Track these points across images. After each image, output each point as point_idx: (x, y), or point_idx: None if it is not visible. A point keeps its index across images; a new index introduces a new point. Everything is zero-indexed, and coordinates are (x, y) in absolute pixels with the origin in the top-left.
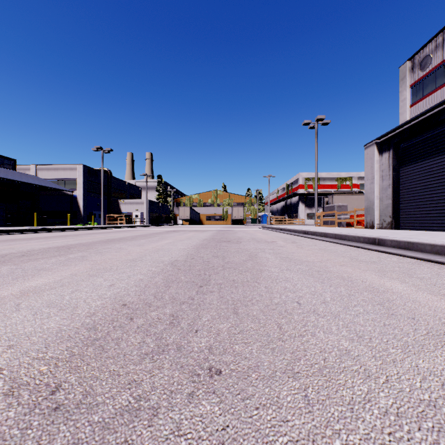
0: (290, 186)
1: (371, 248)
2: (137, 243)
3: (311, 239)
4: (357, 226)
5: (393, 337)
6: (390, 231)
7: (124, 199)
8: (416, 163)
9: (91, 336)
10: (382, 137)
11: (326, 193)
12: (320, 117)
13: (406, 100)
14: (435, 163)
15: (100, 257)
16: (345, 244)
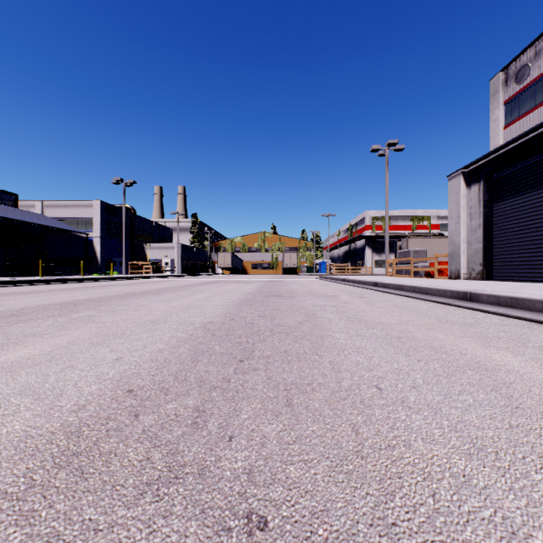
0: (355, 227)
1: (462, 305)
2: (163, 297)
3: (383, 293)
4: (439, 276)
5: (530, 450)
6: (482, 283)
7: (151, 242)
8: (514, 197)
9: (69, 447)
10: (471, 165)
11: (398, 236)
12: (392, 142)
13: (498, 120)
14: (538, 198)
15: (112, 317)
16: (428, 299)
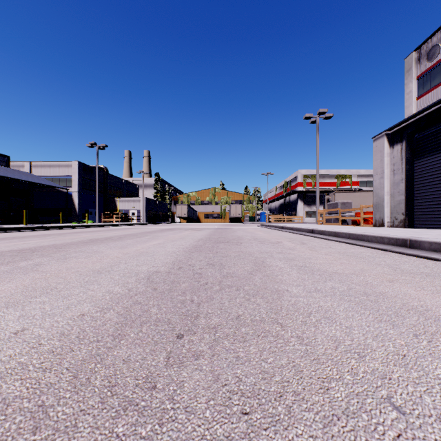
0: (289, 184)
1: (405, 252)
2: (121, 243)
3: (321, 239)
4: (364, 224)
5: None
6: (408, 230)
7: (121, 196)
8: (434, 154)
9: None
10: (394, 127)
11: (325, 191)
12: (322, 111)
13: (412, 92)
14: None
15: (58, 266)
16: (366, 246)
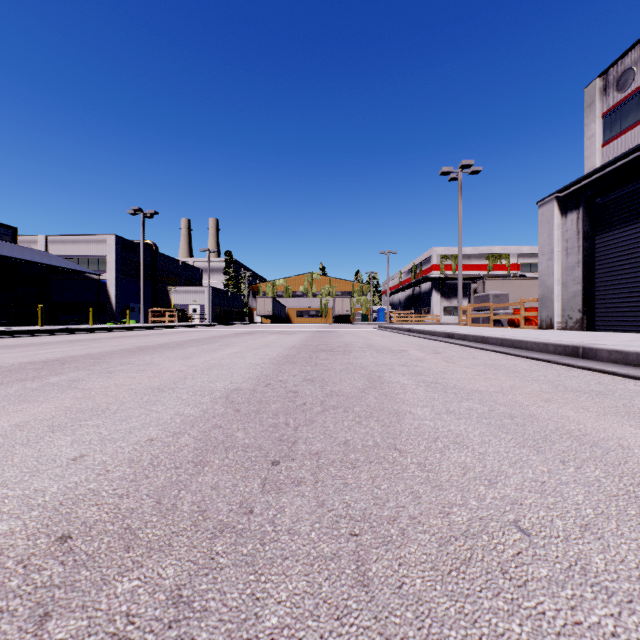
0: (420, 267)
1: (575, 364)
2: (182, 353)
3: (462, 346)
4: (526, 325)
5: None
6: (585, 334)
7: (177, 285)
8: (623, 227)
9: None
10: (567, 188)
11: (472, 277)
12: (466, 163)
13: (595, 137)
14: None
15: (103, 382)
16: (524, 356)
